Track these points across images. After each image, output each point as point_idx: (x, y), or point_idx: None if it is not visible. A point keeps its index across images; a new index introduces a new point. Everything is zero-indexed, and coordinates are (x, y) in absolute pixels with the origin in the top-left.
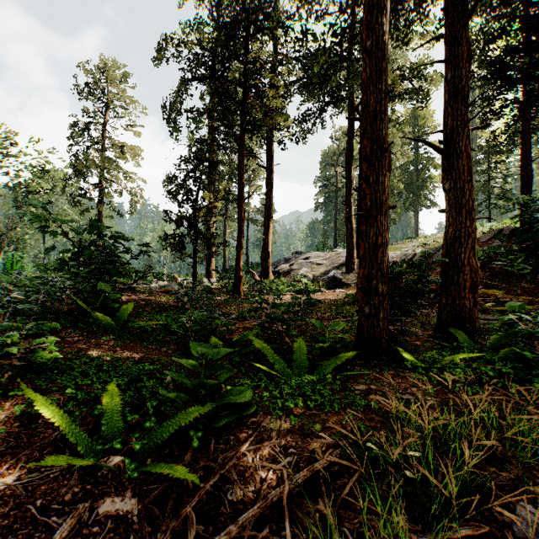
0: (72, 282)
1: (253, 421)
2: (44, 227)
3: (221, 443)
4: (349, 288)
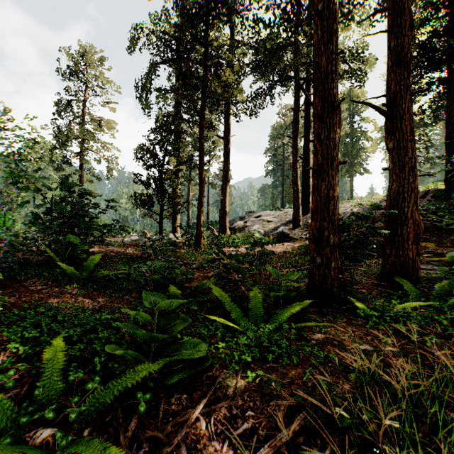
0: (42, 234)
1: (209, 376)
2: (16, 183)
3: (173, 403)
4: (296, 242)
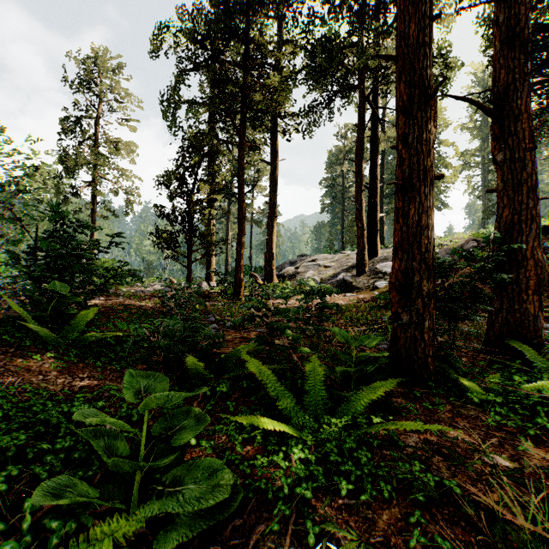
0: (13, 280)
1: (237, 526)
2: None
3: None
4: (361, 292)
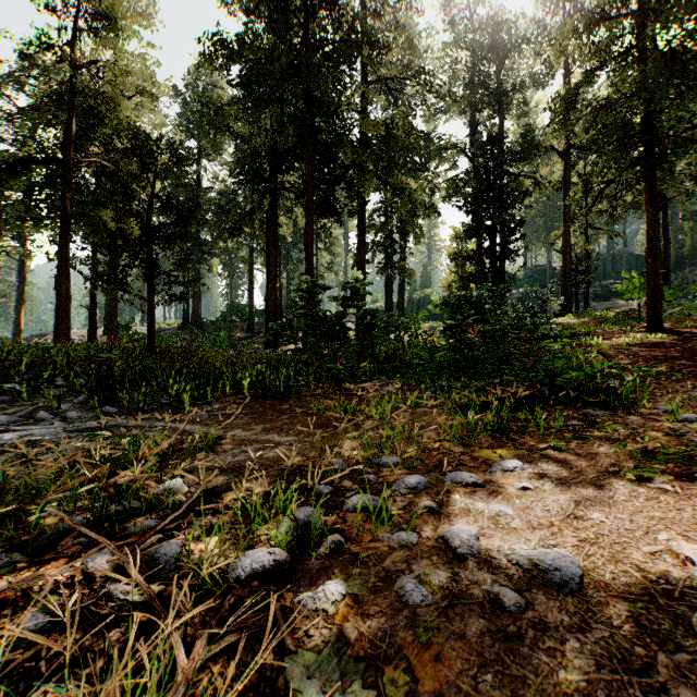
0: None
1: None
2: None
3: None
4: None
